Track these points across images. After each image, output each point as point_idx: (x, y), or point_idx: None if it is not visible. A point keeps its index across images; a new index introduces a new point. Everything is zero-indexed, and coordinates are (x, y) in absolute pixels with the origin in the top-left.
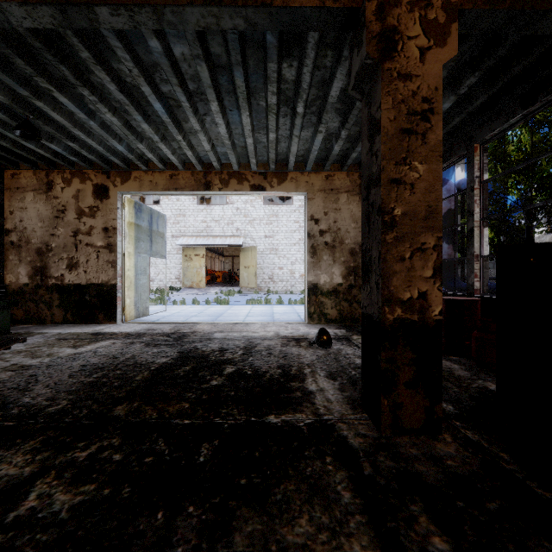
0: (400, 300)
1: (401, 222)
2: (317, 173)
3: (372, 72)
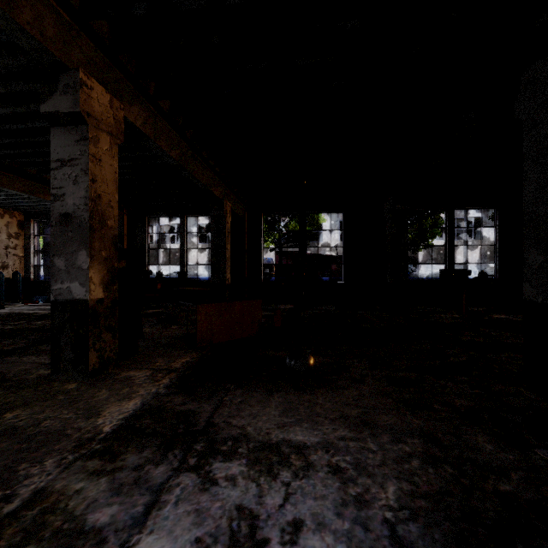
0: None
1: None
2: None
3: None
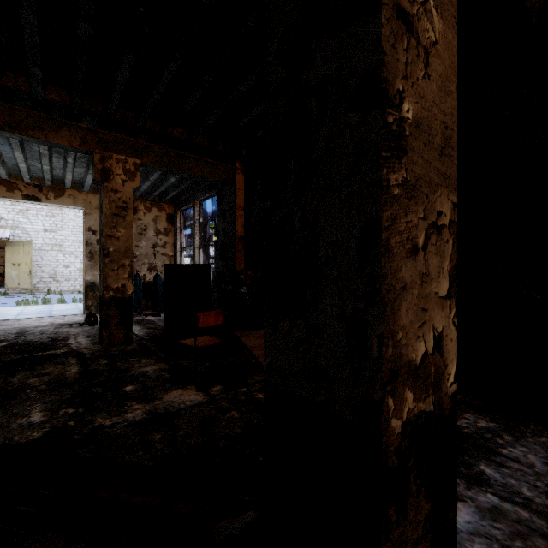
0: (113, 288)
1: (113, 254)
2: (95, 194)
3: (100, 183)
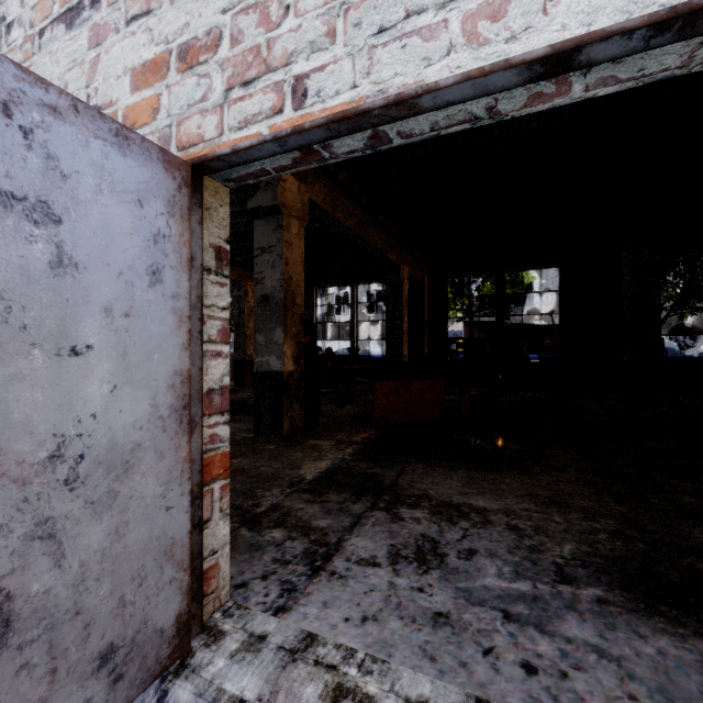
0: (248, 355)
1: (248, 336)
2: None
3: (242, 298)
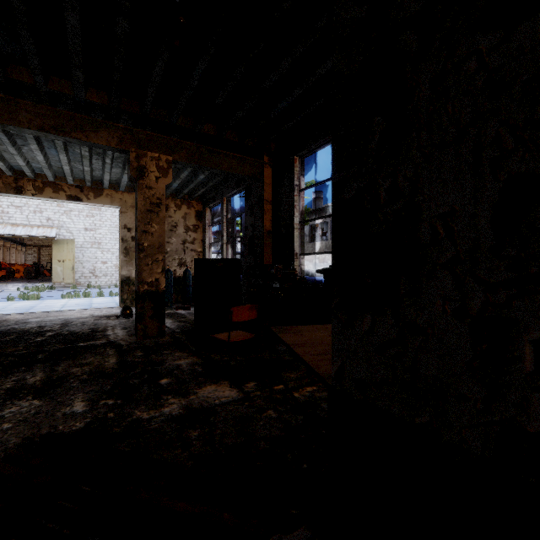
0: (147, 282)
1: (147, 249)
2: (130, 193)
3: (135, 181)
